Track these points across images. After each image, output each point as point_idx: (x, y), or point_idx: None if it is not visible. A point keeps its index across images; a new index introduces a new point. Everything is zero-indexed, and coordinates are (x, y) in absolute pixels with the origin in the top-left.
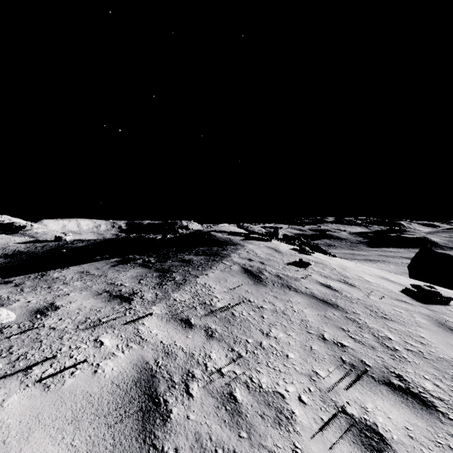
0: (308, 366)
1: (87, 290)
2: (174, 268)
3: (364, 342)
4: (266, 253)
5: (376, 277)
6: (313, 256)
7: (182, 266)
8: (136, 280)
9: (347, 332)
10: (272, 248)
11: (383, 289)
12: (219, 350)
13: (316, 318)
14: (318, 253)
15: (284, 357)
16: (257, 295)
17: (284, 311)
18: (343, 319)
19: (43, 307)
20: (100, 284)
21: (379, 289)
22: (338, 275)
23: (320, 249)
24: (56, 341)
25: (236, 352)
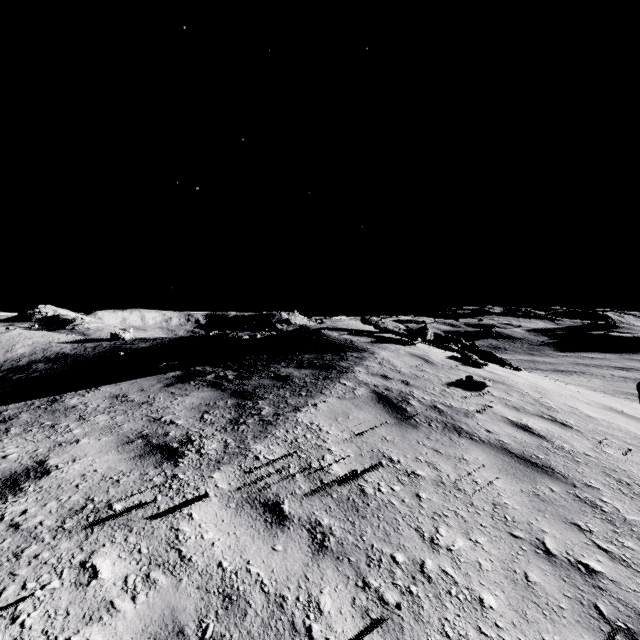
0: (533, 633)
1: (112, 433)
2: (262, 391)
3: (632, 562)
4: (410, 364)
5: (599, 408)
6: (486, 370)
7: (276, 387)
8: (198, 413)
9: (589, 534)
10: (419, 357)
11: (622, 433)
12: (337, 587)
13: (520, 498)
14: (491, 364)
15: (476, 604)
16: (403, 447)
17: (456, 482)
18: (572, 502)
19: (23, 470)
20: (136, 420)
21: (615, 433)
22: (536, 405)
23: (494, 357)
24: (5, 565)
25: (372, 590)
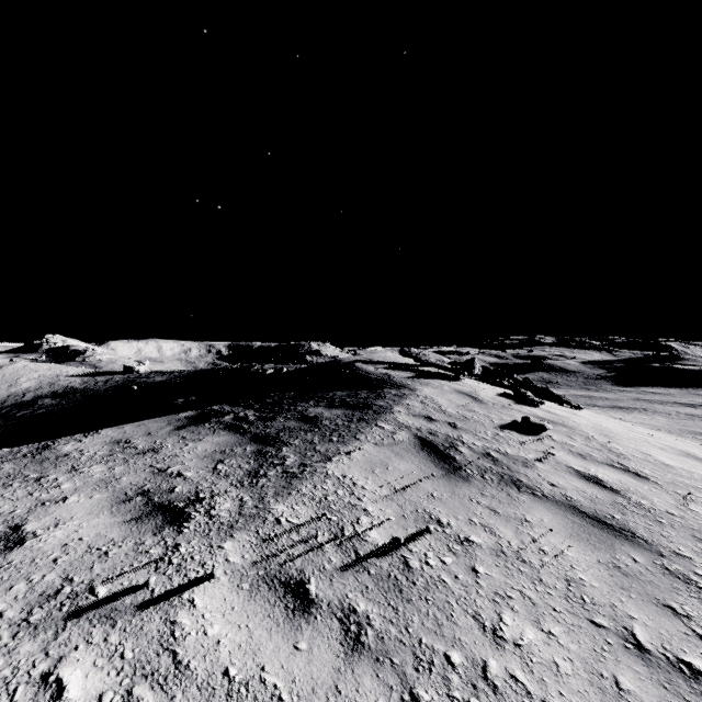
0: None
1: (107, 488)
2: (286, 435)
3: None
4: (457, 403)
5: (676, 455)
6: (543, 409)
7: (302, 431)
8: (211, 463)
9: (688, 620)
10: (466, 394)
11: None
12: None
13: (598, 572)
14: (547, 402)
15: None
16: (453, 506)
17: (519, 551)
18: (661, 576)
19: None
20: (138, 471)
21: (698, 485)
22: (604, 452)
23: (551, 394)
24: None
25: None
